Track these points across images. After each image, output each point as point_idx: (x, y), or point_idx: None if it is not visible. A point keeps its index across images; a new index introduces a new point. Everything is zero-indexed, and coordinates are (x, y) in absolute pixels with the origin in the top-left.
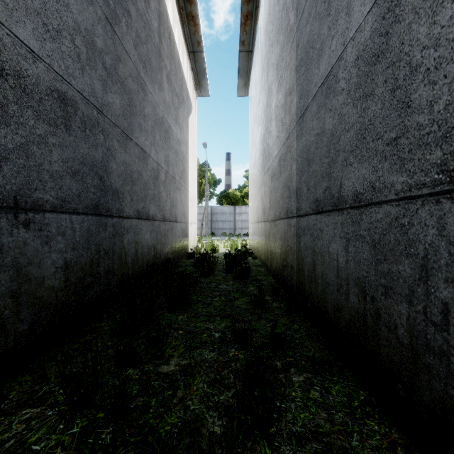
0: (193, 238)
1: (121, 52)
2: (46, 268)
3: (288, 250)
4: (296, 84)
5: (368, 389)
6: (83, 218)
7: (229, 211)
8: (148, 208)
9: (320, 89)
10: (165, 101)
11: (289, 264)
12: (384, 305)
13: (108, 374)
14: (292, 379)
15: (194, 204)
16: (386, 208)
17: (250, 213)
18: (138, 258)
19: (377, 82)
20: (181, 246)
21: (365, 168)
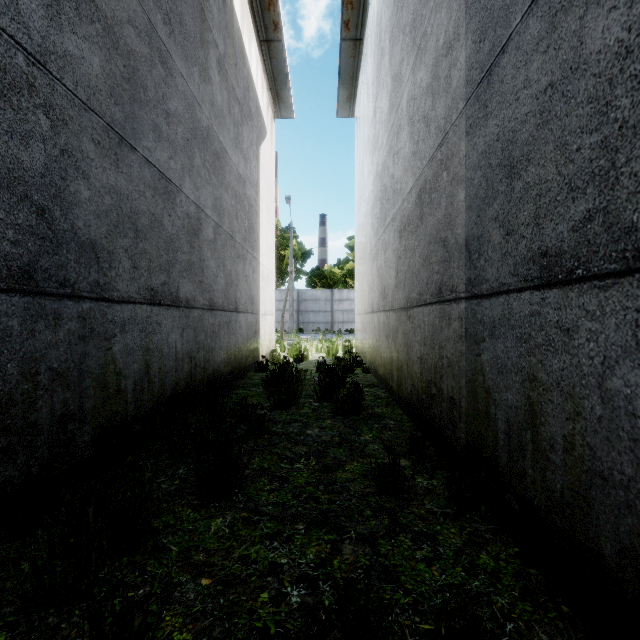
0: (267, 338)
1: None
2: None
3: (442, 365)
4: (468, 18)
5: None
6: None
7: (324, 296)
8: (177, 285)
9: None
10: (215, 102)
11: (446, 395)
12: None
13: None
14: None
15: (269, 284)
16: None
17: (358, 298)
18: (152, 379)
19: None
20: (246, 351)
21: None
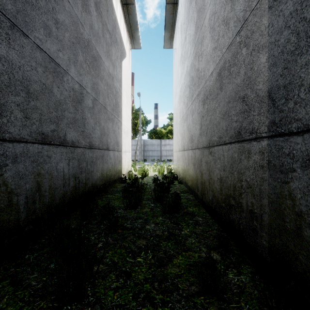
0: (127, 164)
1: None
2: None
3: (241, 186)
4: None
5: None
6: None
7: (157, 143)
8: (64, 132)
9: None
10: (93, 27)
11: (246, 208)
12: None
13: None
14: None
15: (127, 136)
16: None
17: (175, 143)
18: (43, 194)
19: None
20: (113, 172)
21: None
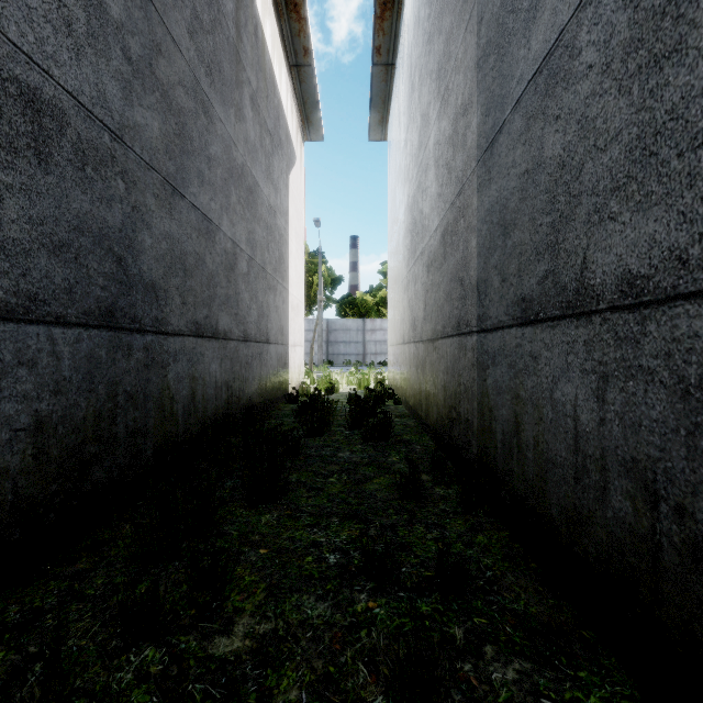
0: (297, 370)
1: (163, 38)
2: None
3: (460, 391)
4: (478, 92)
5: None
6: (79, 333)
7: (356, 326)
8: (216, 318)
9: (533, 83)
10: (248, 139)
11: (463, 418)
12: None
13: (99, 662)
14: (491, 677)
15: (298, 314)
16: None
17: (390, 328)
18: (197, 405)
19: (693, 18)
20: (276, 383)
21: (656, 219)
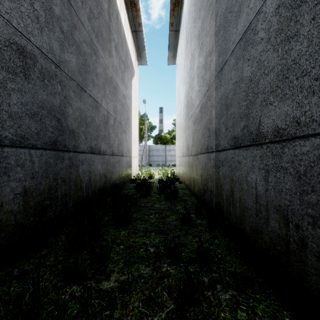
0: (135, 168)
1: (77, 22)
2: (5, 195)
3: (208, 177)
4: (216, 46)
5: (291, 310)
6: (41, 152)
7: (162, 148)
8: (100, 145)
9: (239, 44)
10: (114, 65)
11: (209, 189)
12: (311, 234)
13: (54, 291)
14: (219, 297)
15: (136, 143)
16: (315, 141)
17: (177, 149)
18: (91, 184)
19: (302, 22)
20: (126, 174)
21: (288, 105)
